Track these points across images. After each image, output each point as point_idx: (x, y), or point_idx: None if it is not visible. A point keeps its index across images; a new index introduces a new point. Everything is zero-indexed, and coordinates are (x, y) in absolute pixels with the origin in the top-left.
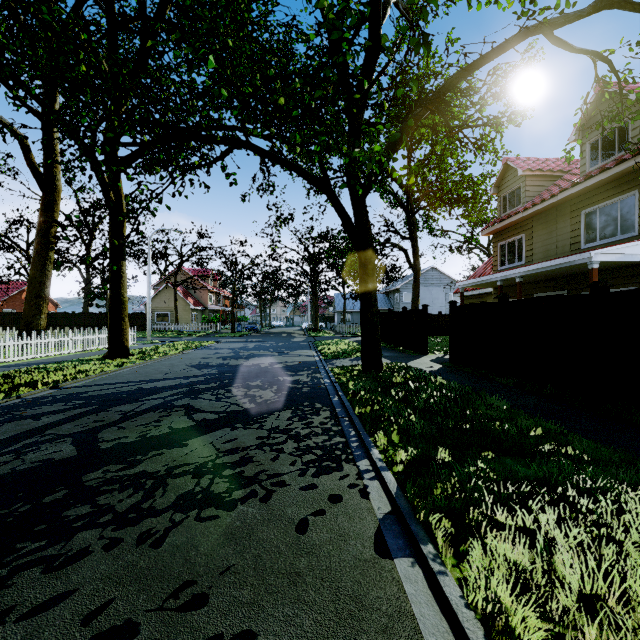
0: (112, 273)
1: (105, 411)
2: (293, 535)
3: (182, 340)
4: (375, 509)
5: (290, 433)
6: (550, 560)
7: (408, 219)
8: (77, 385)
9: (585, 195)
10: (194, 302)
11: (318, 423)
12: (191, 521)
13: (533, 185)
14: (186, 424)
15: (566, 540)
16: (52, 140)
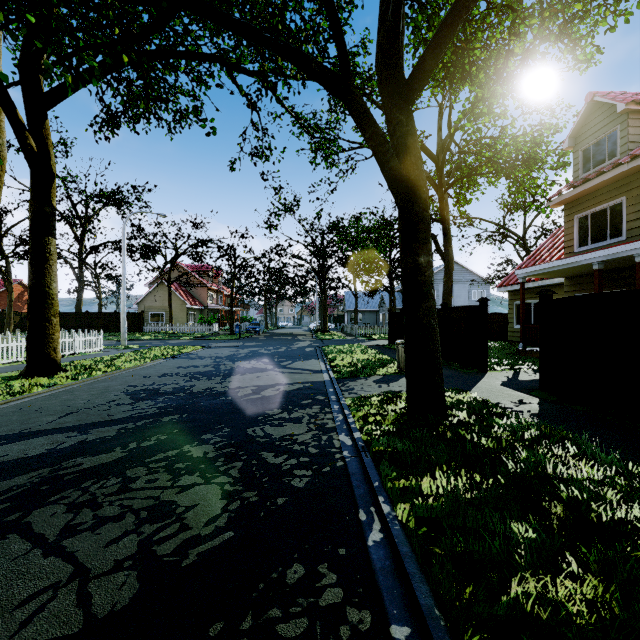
0: (32, 254)
1: None
2: None
3: (166, 344)
4: None
5: None
6: None
7: (440, 194)
8: None
9: None
10: (191, 301)
11: None
12: None
13: (639, 126)
14: None
15: None
16: None
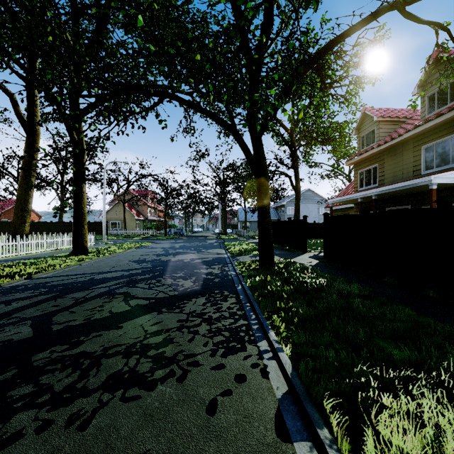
0: (75, 193)
1: (62, 297)
2: (204, 417)
3: (128, 241)
4: (274, 389)
5: (204, 317)
6: (442, 453)
7: (292, 154)
8: (45, 276)
9: (424, 134)
10: (138, 214)
11: (226, 308)
12: (116, 401)
13: (384, 128)
14: (123, 309)
15: (449, 427)
16: (33, 96)
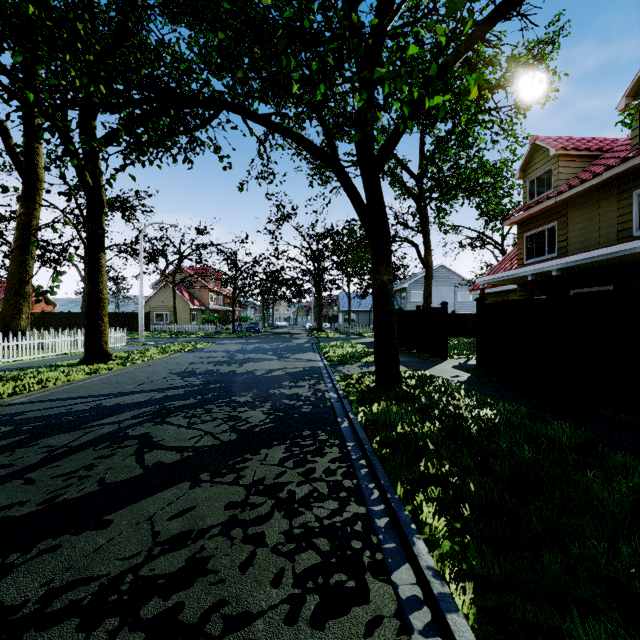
0: (89, 267)
1: (27, 446)
2: None
3: (178, 341)
4: None
5: (279, 495)
6: None
7: (420, 210)
8: (24, 400)
9: (638, 172)
10: (194, 301)
11: (322, 472)
12: None
13: (567, 166)
14: (128, 473)
15: None
16: (33, 124)
